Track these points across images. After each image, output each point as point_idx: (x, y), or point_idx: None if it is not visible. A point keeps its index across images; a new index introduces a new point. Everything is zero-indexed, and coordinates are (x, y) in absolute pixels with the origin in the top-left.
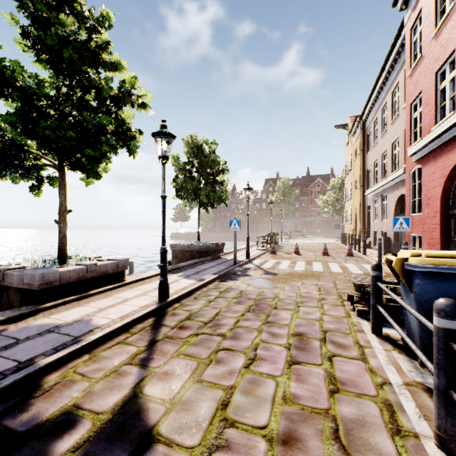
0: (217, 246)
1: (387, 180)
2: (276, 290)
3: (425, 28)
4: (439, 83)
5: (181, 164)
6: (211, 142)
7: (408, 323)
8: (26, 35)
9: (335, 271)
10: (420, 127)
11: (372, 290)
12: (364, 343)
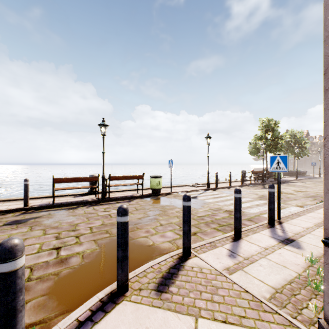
0: (303, 172)
1: None
2: None
3: None
4: None
5: (287, 142)
6: (300, 132)
7: None
8: (261, 128)
9: None
10: None
11: None
12: None
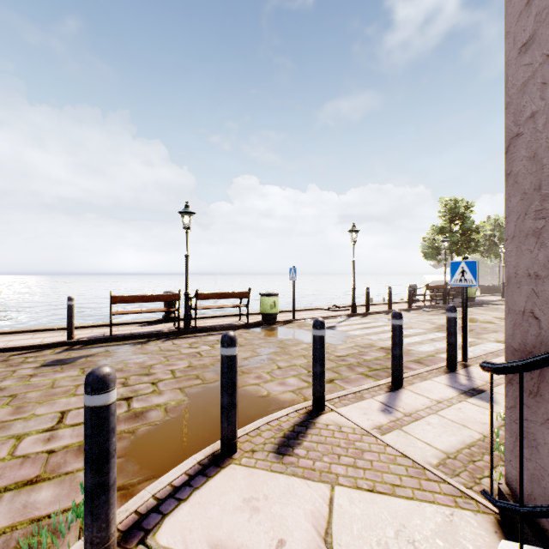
0: None
1: None
2: None
3: None
4: None
5: (487, 237)
6: None
7: None
8: (442, 215)
9: None
10: None
11: None
12: None
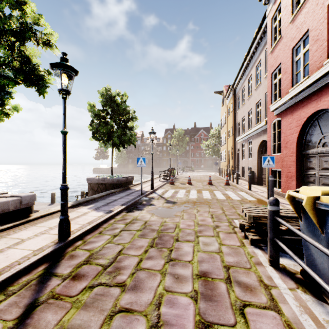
0: (127, 179)
1: (253, 130)
2: (177, 219)
3: (284, 15)
4: (294, 56)
5: (96, 110)
6: (123, 95)
7: (312, 261)
8: None
9: (220, 198)
10: (279, 90)
11: (270, 224)
12: (267, 280)
